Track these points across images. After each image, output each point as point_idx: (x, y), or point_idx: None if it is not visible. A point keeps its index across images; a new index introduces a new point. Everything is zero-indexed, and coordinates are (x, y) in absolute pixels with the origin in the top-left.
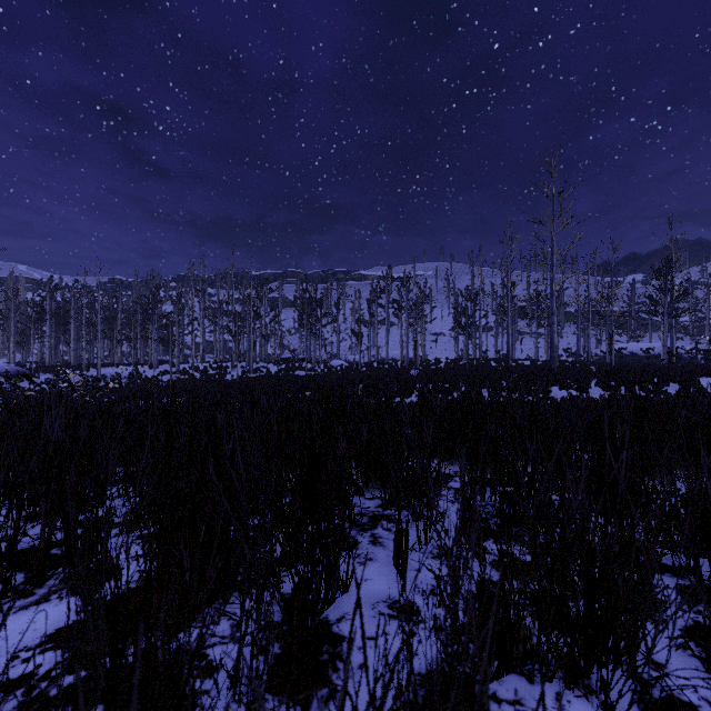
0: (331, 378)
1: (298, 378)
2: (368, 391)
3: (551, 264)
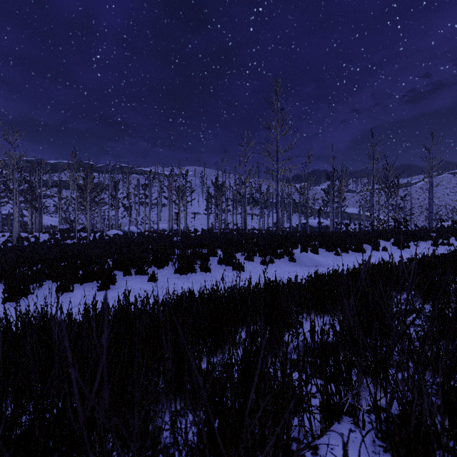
0: (89, 246)
1: (52, 247)
2: (116, 262)
3: (277, 159)
